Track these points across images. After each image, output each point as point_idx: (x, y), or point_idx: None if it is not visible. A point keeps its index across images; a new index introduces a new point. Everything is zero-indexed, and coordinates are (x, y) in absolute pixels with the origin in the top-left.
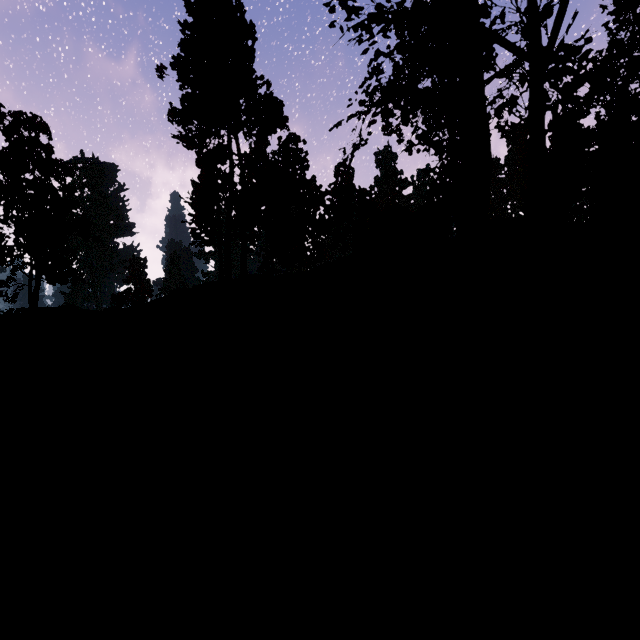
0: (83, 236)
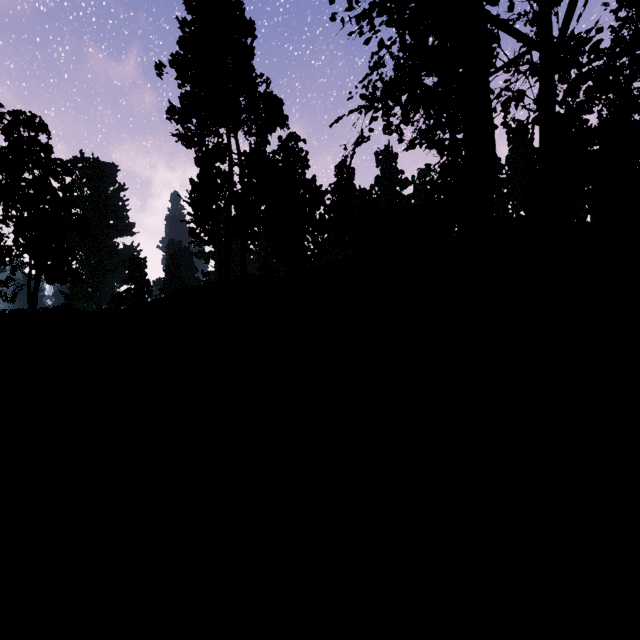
0: (82, 236)
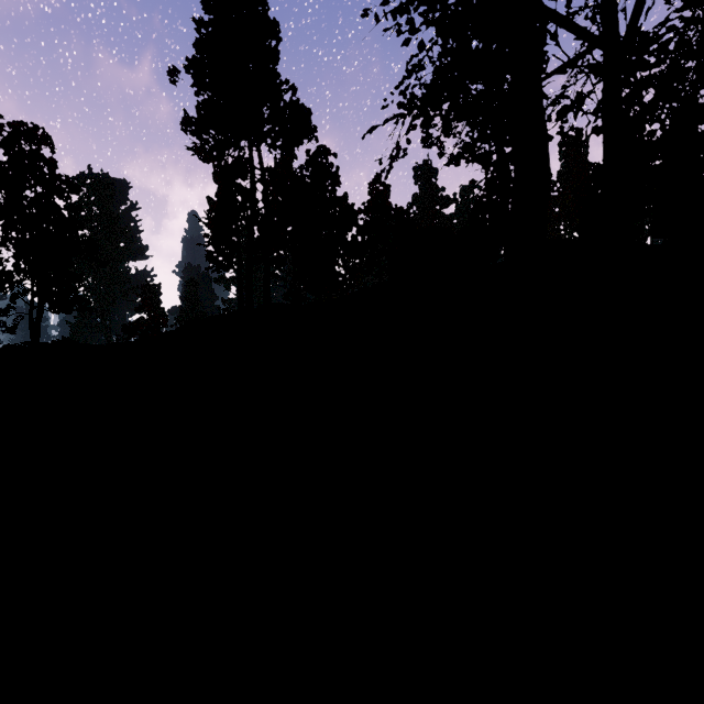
0: (90, 260)
